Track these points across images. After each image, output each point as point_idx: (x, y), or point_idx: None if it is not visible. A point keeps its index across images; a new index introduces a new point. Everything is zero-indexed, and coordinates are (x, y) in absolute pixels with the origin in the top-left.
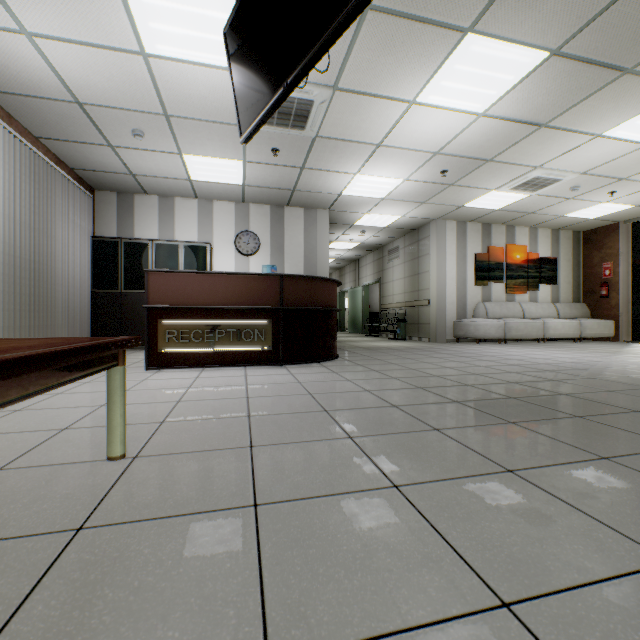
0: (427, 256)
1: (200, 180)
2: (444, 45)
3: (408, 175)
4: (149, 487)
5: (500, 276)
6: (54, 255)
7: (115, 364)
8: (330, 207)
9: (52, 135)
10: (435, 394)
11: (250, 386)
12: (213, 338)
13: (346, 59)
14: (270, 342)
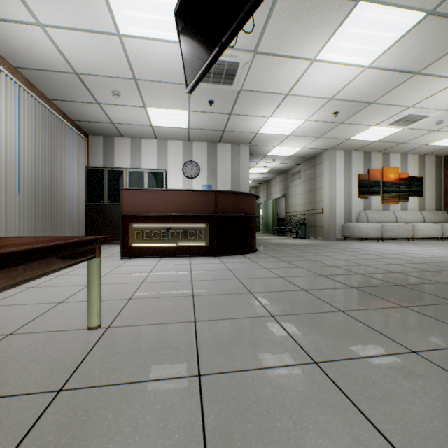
0: (321, 177)
1: (158, 125)
2: (340, 12)
3: (308, 116)
4: (116, 354)
5: (378, 191)
6: (61, 179)
7: (93, 256)
8: (250, 142)
9: (60, 97)
10: (335, 281)
11: (193, 272)
12: (167, 236)
13: (264, 29)
14: (207, 239)
